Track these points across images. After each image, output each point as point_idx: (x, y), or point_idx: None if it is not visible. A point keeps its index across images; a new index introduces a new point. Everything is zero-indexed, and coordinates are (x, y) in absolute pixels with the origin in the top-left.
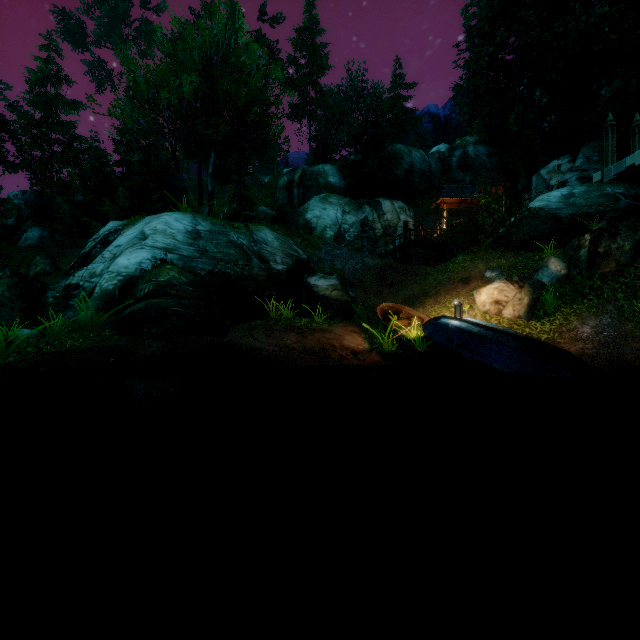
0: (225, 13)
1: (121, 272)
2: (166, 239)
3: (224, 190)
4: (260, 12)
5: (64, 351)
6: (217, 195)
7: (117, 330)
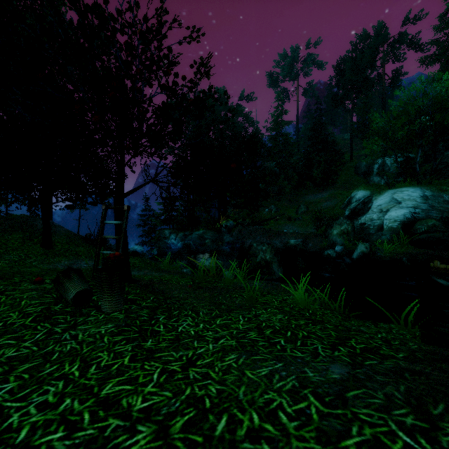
0: (373, 33)
1: (396, 220)
2: (411, 203)
3: (361, 142)
4: (404, 20)
5: (406, 253)
6: (356, 147)
7: (414, 246)
